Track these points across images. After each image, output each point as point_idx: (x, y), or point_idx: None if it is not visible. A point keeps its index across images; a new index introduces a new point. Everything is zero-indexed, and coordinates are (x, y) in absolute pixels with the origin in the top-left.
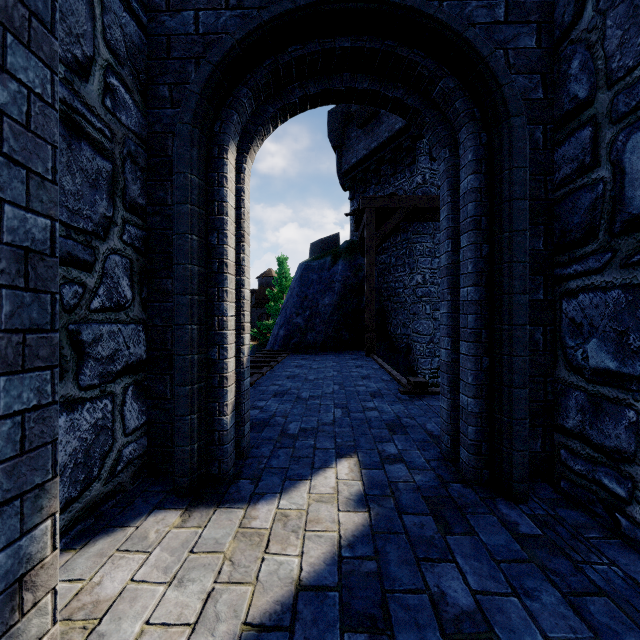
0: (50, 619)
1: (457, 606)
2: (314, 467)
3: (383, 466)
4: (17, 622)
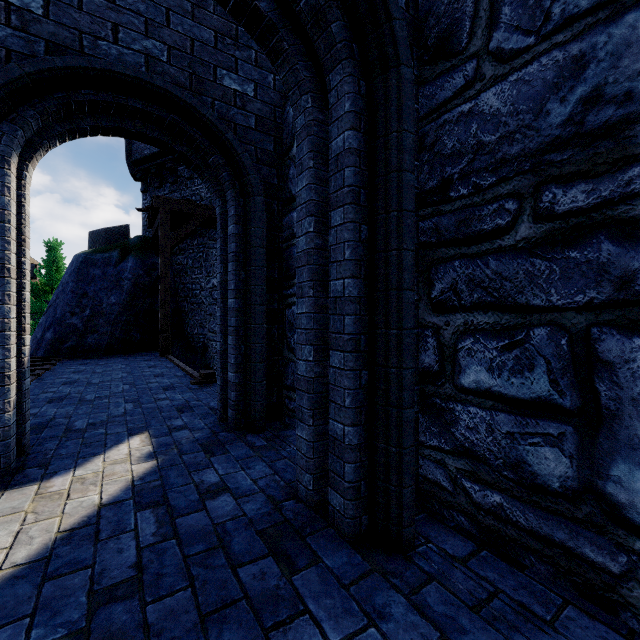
0: None
1: (210, 483)
2: (107, 446)
3: (171, 434)
4: None
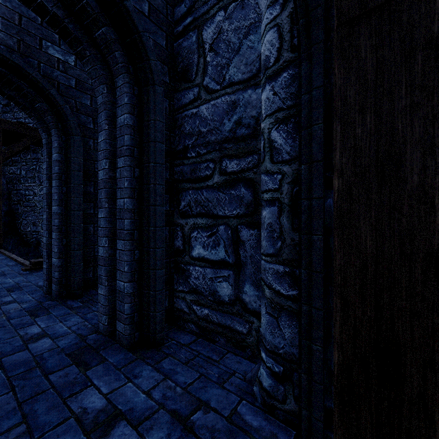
0: None
1: (33, 334)
2: None
3: (0, 307)
4: None
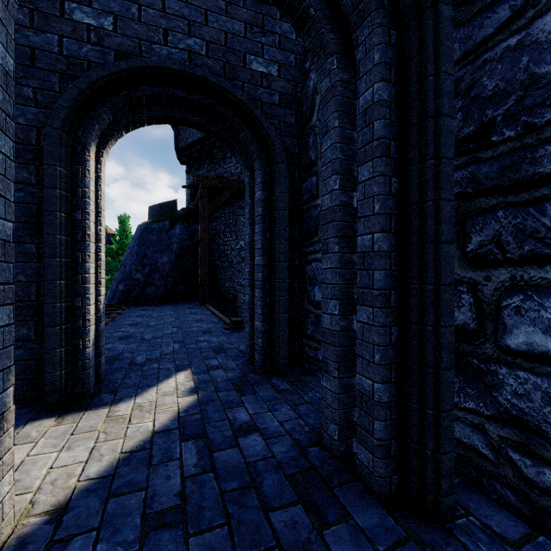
0: (12, 442)
1: (241, 421)
2: (159, 379)
3: (208, 372)
4: (2, 436)
